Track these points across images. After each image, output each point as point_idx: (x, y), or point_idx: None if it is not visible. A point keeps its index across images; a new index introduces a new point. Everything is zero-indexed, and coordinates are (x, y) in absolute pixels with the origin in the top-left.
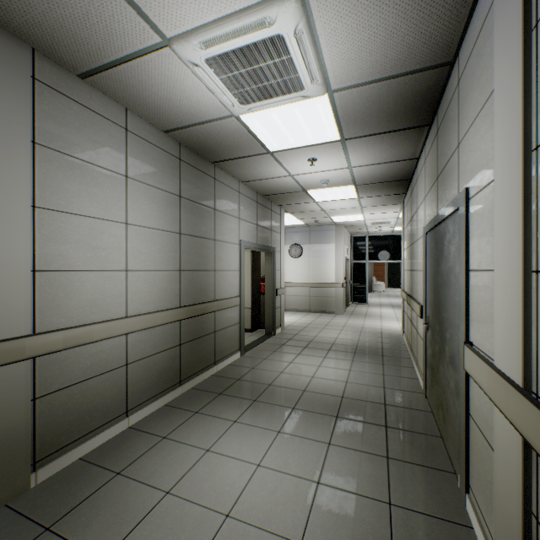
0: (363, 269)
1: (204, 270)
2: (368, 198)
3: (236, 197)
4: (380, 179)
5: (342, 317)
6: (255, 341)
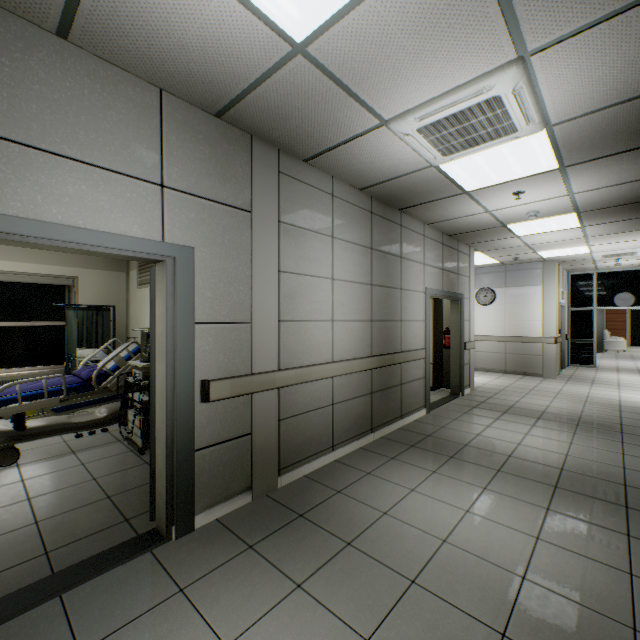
0: (587, 319)
1: (391, 320)
2: (597, 226)
3: (421, 241)
4: (616, 202)
5: (555, 382)
6: (439, 400)
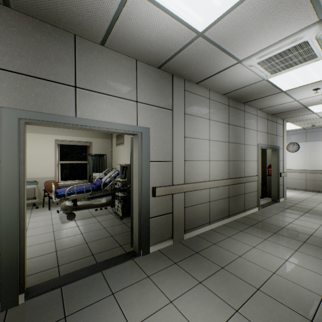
0: None
1: (239, 160)
2: None
3: (255, 118)
4: None
5: None
6: (265, 203)
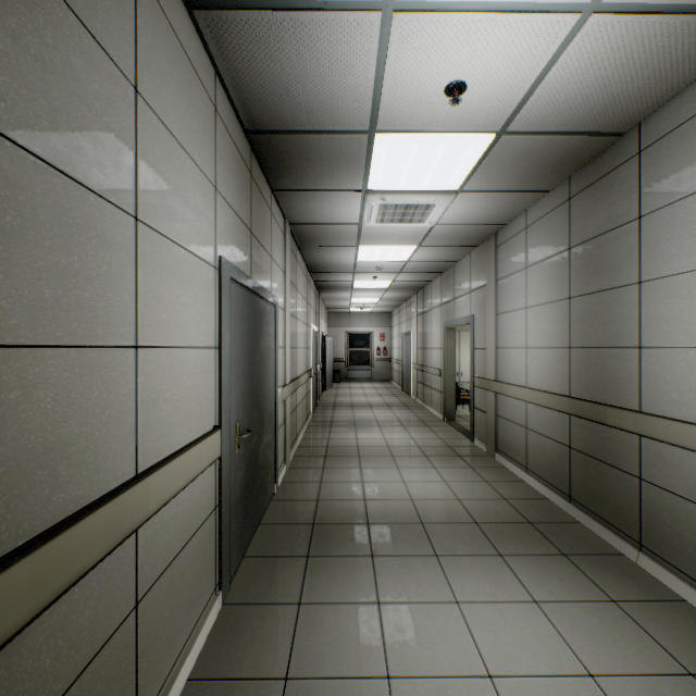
0: None
1: (611, 347)
2: None
3: None
4: None
5: None
6: None
